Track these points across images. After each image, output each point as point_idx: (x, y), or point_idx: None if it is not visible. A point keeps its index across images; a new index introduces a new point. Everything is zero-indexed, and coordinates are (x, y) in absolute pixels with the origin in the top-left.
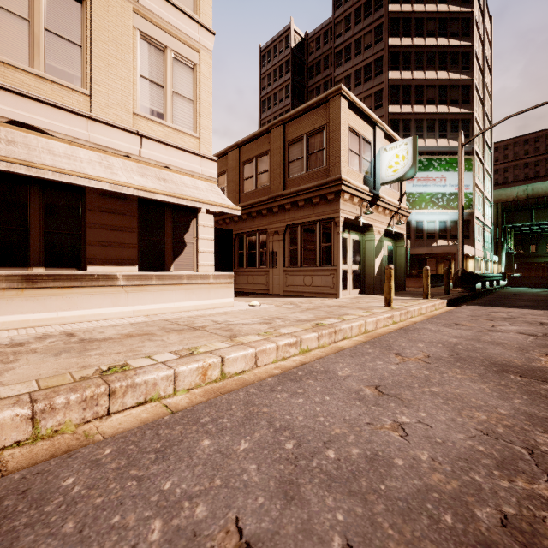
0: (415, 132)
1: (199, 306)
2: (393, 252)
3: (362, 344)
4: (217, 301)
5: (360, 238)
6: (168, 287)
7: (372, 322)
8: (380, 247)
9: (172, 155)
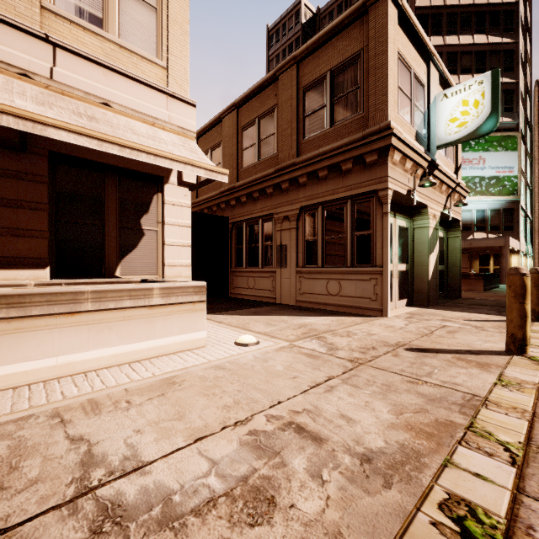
0: None
1: (127, 354)
2: (444, 245)
3: None
4: (168, 341)
5: (408, 225)
6: (38, 321)
7: None
8: (435, 238)
9: (116, 86)
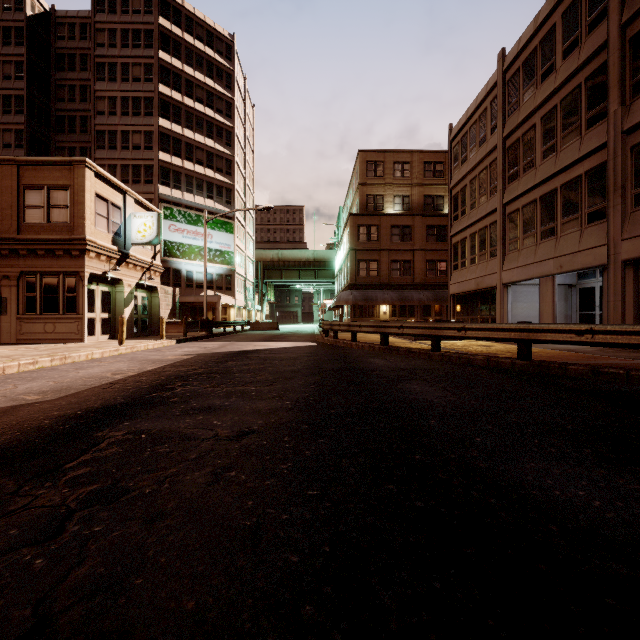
0: (186, 186)
1: None
2: (148, 302)
3: (82, 361)
4: None
5: (111, 289)
6: None
7: (99, 353)
8: (131, 298)
9: None
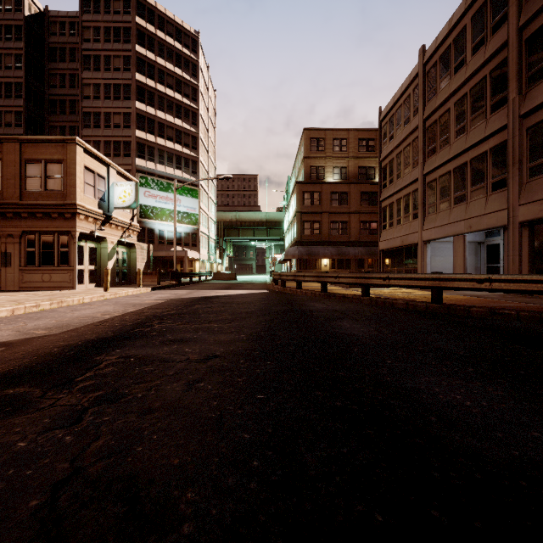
0: (158, 159)
1: None
2: (127, 256)
3: (76, 305)
4: None
5: (97, 246)
6: None
7: (89, 298)
8: (114, 253)
9: None
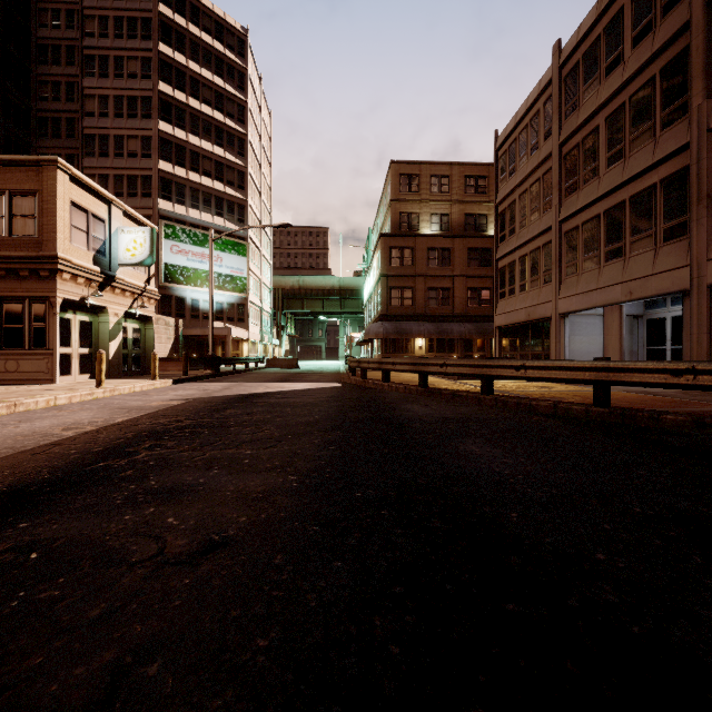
0: (191, 201)
1: None
2: (141, 334)
3: (37, 409)
4: None
5: (92, 319)
6: None
7: (66, 398)
8: (119, 330)
9: None
